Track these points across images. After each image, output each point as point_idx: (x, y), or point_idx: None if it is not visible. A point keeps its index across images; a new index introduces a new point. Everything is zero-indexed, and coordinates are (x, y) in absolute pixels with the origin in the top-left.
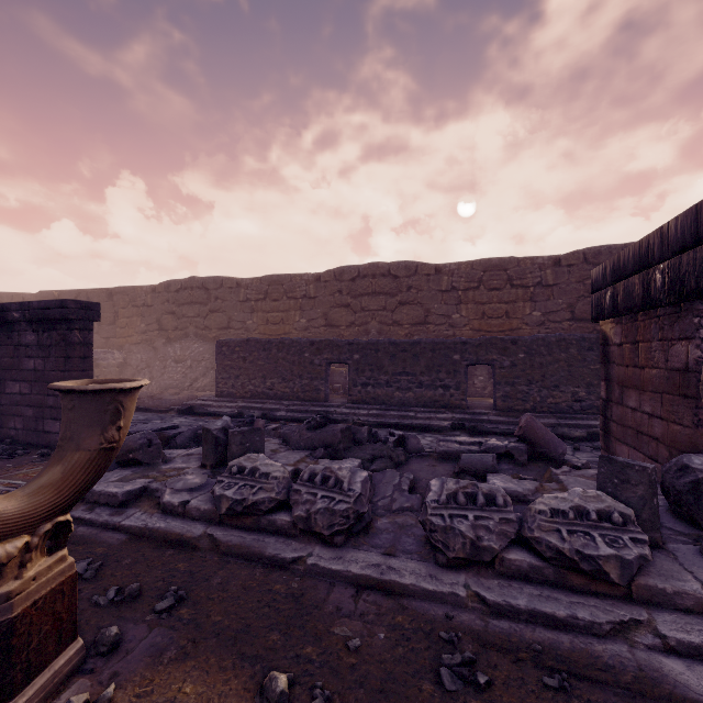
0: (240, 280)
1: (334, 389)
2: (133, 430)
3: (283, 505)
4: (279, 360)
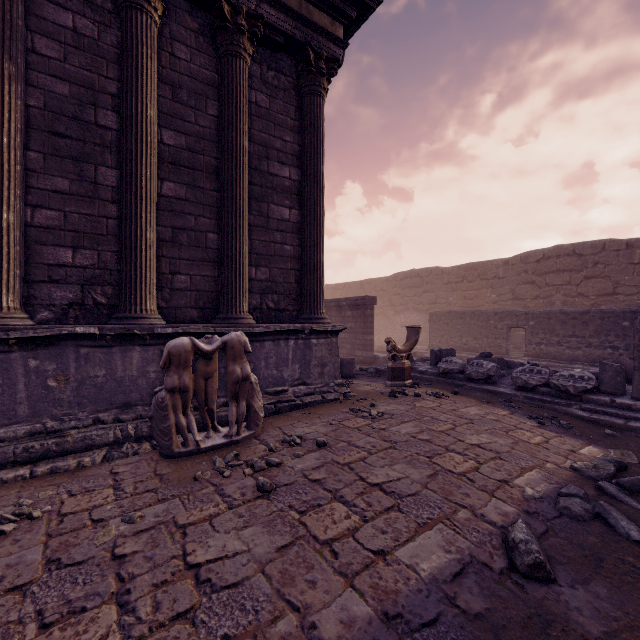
0: (443, 269)
1: (517, 348)
2: None
3: (462, 372)
4: (471, 325)
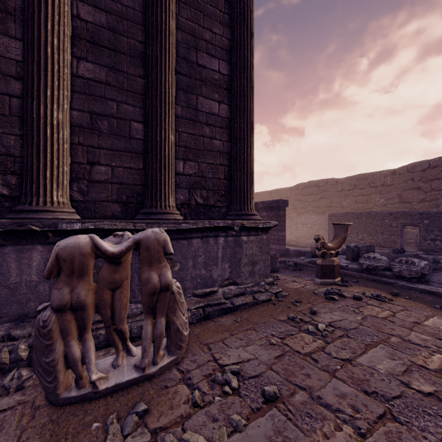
0: (337, 179)
1: (407, 243)
2: (302, 250)
3: (387, 269)
4: (367, 224)
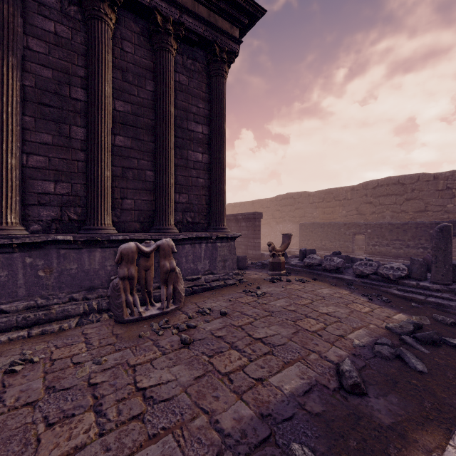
0: (310, 193)
1: (359, 248)
2: None
3: (320, 265)
4: (328, 232)
